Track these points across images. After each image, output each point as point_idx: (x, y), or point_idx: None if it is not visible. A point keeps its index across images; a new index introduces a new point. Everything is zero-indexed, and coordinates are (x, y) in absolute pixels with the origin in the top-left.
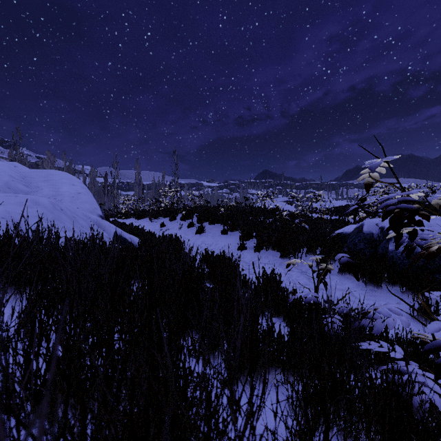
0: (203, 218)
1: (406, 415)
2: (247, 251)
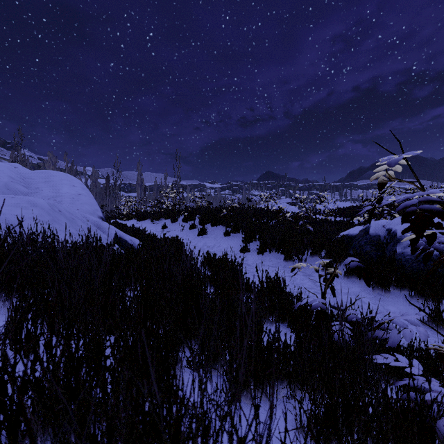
0: (205, 220)
1: (430, 443)
2: (249, 253)
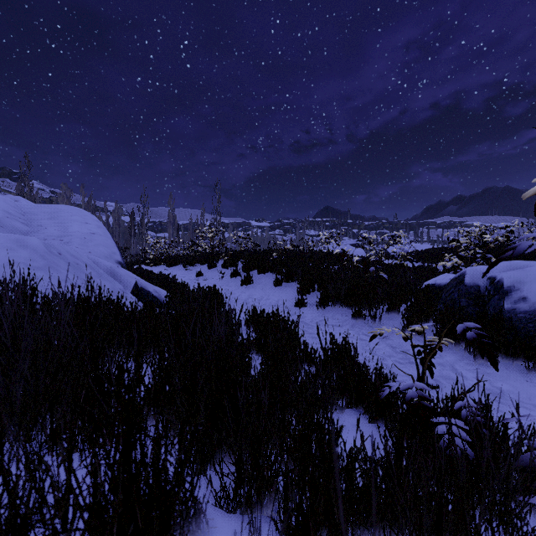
0: (250, 265)
1: None
2: (307, 308)
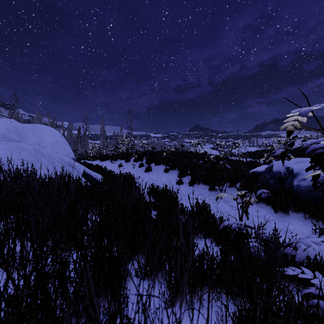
0: (150, 160)
1: None
2: (183, 185)
